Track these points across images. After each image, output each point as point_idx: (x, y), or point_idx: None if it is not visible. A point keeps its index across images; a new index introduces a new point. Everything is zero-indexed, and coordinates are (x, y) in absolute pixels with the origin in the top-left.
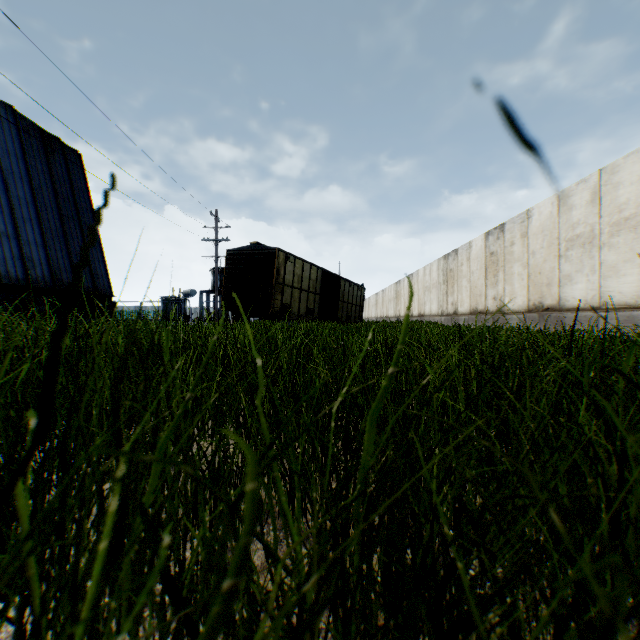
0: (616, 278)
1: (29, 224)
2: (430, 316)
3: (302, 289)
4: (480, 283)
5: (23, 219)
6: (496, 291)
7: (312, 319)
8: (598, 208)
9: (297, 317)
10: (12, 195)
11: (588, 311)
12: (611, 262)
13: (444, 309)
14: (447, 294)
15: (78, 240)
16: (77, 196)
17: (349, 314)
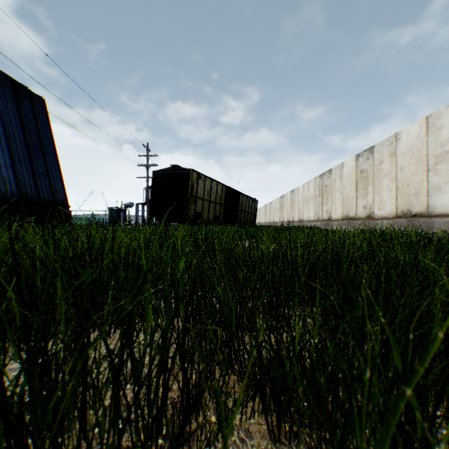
0: None
1: (0, 151)
2: (308, 221)
3: (211, 201)
4: (351, 195)
5: None
6: (366, 201)
7: (218, 224)
8: None
9: (207, 222)
10: None
11: None
12: None
13: (320, 216)
14: (322, 204)
15: (41, 164)
16: (41, 131)
17: (246, 220)
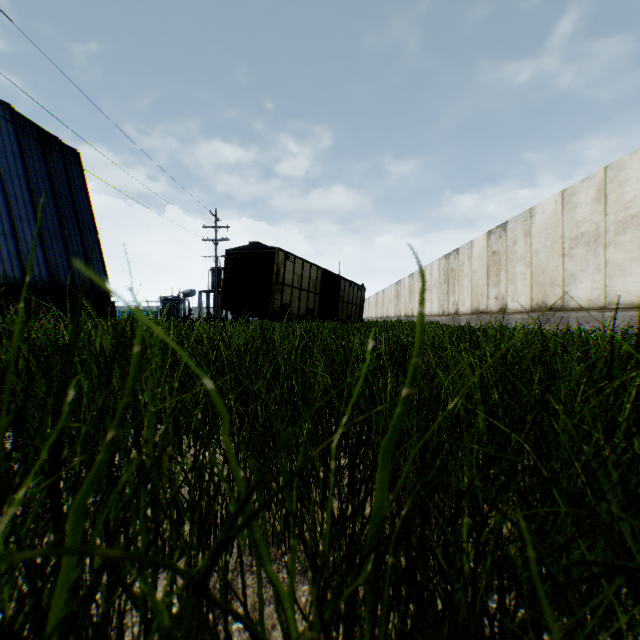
0: (622, 277)
1: (27, 223)
2: (431, 316)
3: (302, 289)
4: (482, 283)
5: (21, 218)
6: (498, 291)
7: (312, 319)
8: (603, 206)
9: (297, 317)
10: (9, 194)
11: (593, 311)
12: (617, 261)
13: (445, 309)
14: (448, 294)
15: (76, 239)
16: (75, 195)
17: (349, 314)
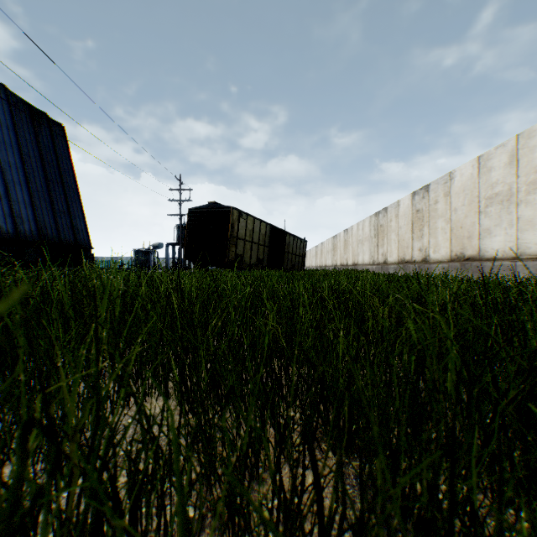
0: (532, 231)
1: (18, 186)
2: (363, 265)
3: (253, 242)
4: (407, 236)
5: (13, 182)
6: (421, 243)
7: (262, 268)
8: (515, 169)
9: (249, 266)
10: (3, 161)
11: (506, 261)
12: (528, 217)
13: (375, 259)
14: (378, 246)
15: (61, 200)
16: (61, 162)
17: (293, 263)
